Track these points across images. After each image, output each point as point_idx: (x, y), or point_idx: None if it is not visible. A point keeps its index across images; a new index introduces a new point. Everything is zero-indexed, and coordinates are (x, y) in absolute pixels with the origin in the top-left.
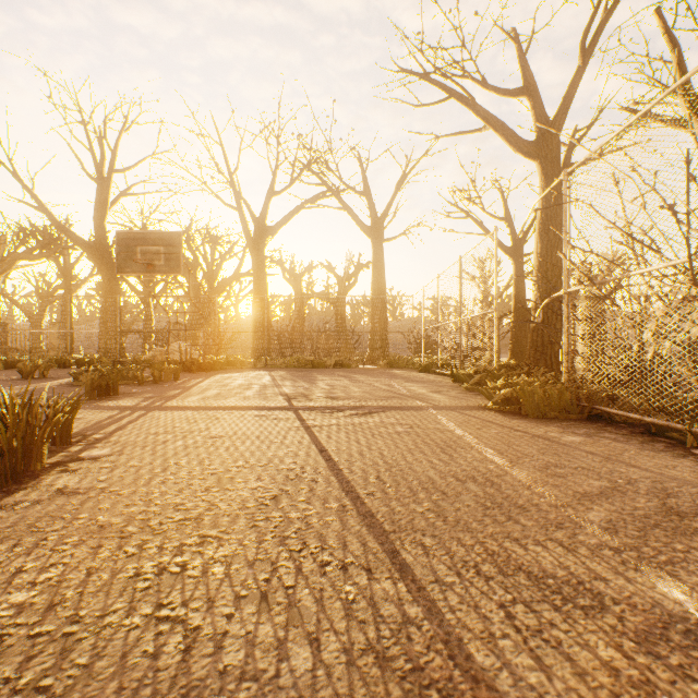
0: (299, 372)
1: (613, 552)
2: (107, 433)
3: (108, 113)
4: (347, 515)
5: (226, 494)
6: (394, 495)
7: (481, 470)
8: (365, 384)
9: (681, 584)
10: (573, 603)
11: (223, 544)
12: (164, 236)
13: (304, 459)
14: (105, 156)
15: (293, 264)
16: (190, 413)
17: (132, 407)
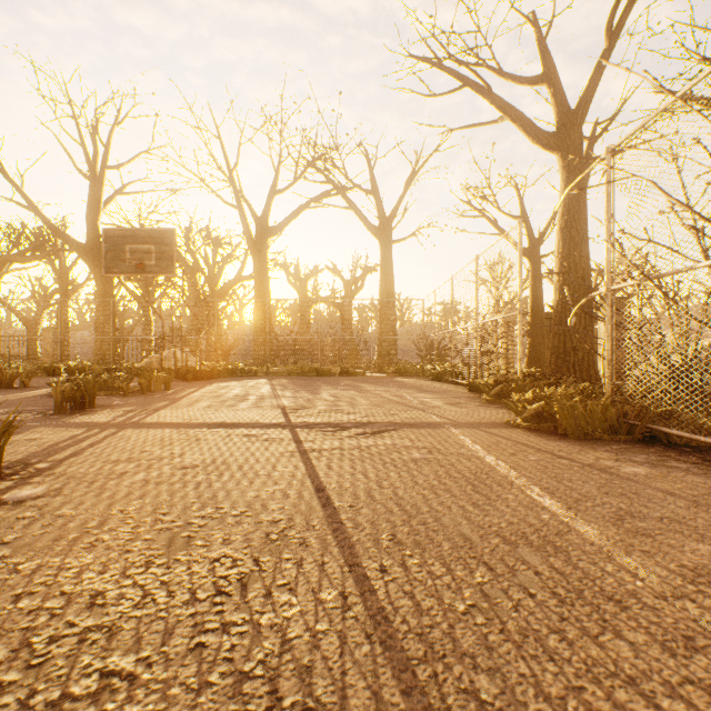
0: (302, 380)
1: None
2: (56, 461)
3: (100, 106)
4: (349, 617)
5: (172, 571)
6: (418, 573)
7: (533, 523)
8: (373, 395)
9: None
10: None
11: (133, 697)
12: (155, 233)
13: (295, 503)
14: (98, 152)
15: (298, 268)
16: (167, 432)
17: (104, 424)
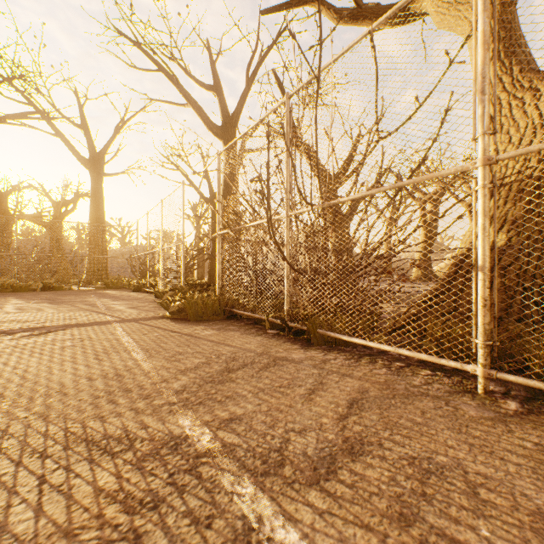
0: None
1: (170, 406)
2: None
3: None
4: None
5: None
6: (6, 408)
7: (119, 367)
8: (67, 305)
9: (194, 415)
10: (109, 453)
11: None
12: None
13: None
14: None
15: None
16: None
17: None
